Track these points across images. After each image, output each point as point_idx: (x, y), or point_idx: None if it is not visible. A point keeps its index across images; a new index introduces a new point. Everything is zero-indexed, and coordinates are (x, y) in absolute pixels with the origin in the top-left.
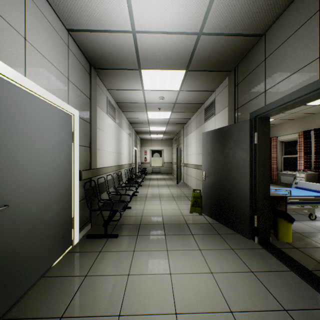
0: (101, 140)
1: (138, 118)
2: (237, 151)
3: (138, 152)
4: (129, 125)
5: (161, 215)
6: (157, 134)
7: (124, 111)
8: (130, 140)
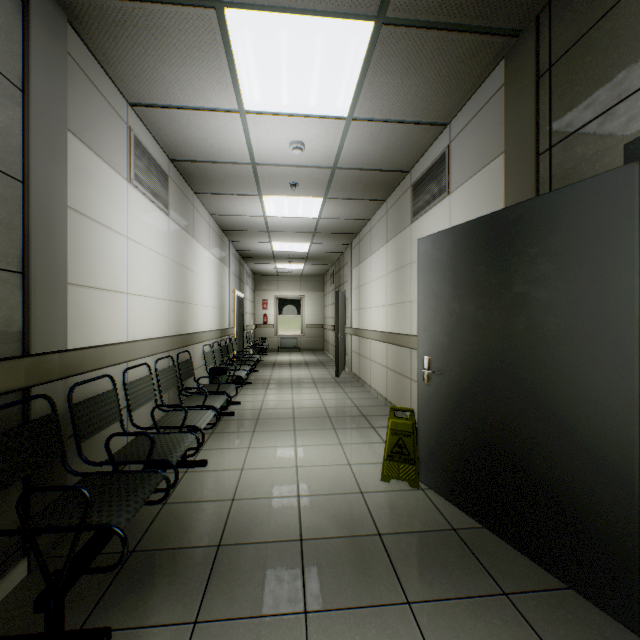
0: (100, 256)
1: (240, 215)
2: (572, 290)
3: (247, 303)
4: (219, 235)
5: (296, 492)
6: (290, 261)
7: (201, 193)
8: (222, 271)
